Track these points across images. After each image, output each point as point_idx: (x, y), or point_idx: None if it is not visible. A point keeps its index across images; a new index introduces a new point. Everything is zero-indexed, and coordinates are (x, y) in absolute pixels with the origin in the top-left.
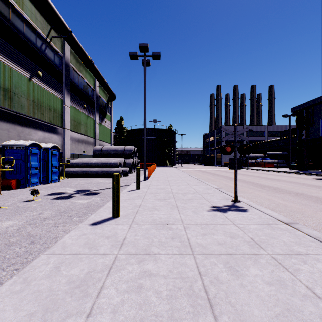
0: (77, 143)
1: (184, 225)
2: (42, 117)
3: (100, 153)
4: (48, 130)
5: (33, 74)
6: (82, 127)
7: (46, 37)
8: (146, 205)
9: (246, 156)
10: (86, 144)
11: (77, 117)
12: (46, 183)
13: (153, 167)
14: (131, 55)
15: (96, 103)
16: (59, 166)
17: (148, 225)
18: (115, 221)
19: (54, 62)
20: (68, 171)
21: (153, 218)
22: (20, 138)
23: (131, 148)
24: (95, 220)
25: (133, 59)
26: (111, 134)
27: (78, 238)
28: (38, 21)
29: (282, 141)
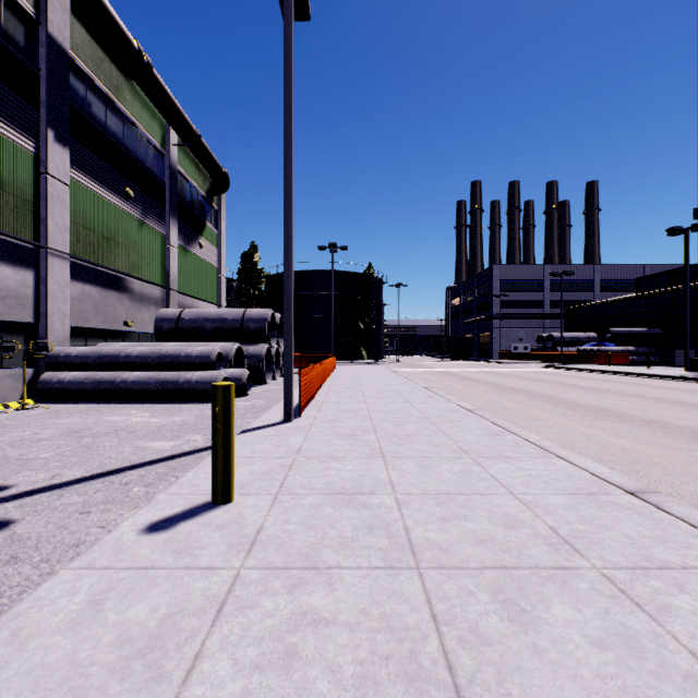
0: (100, 297)
1: None
2: None
3: (174, 328)
4: None
5: None
6: (121, 252)
7: None
8: None
9: (554, 337)
10: (137, 302)
11: (100, 222)
12: None
13: (324, 368)
14: None
15: (172, 191)
16: None
17: None
18: None
19: None
20: (49, 381)
21: None
22: None
23: (262, 314)
24: None
25: None
26: (219, 280)
27: None
28: None
29: (646, 300)
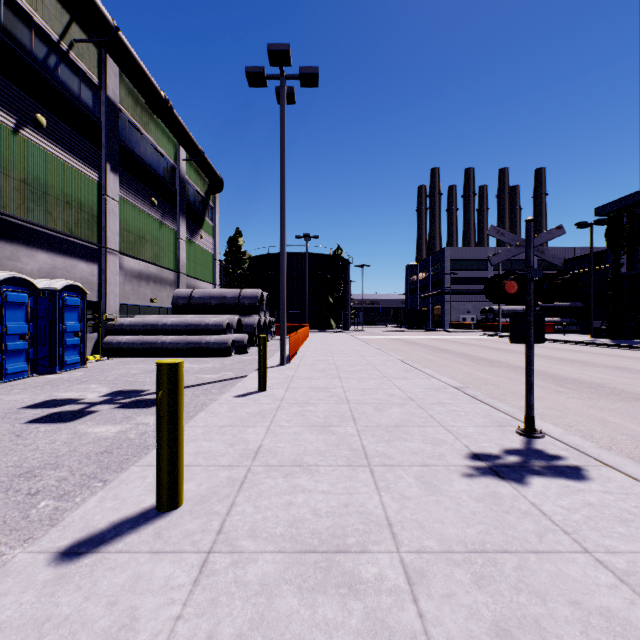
0: (135, 281)
1: (404, 559)
2: (48, 220)
3: (187, 304)
4: (64, 249)
5: (25, 120)
6: (149, 247)
7: (59, 39)
8: (276, 447)
9: (495, 310)
10: (158, 284)
11: (135, 225)
12: (48, 372)
13: (302, 334)
14: (249, 73)
15: (181, 196)
16: (83, 333)
17: (272, 556)
18: (159, 530)
19: (78, 97)
20: (111, 342)
21: (293, 511)
22: None
23: (254, 293)
24: (88, 527)
25: (255, 84)
26: (214, 264)
27: None
28: (39, 0)
29: None
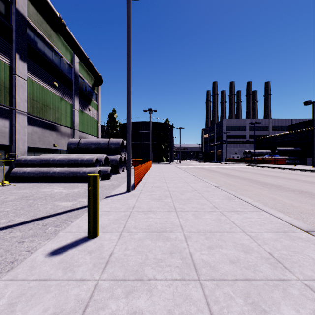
0: (41, 133)
1: None
2: None
3: (76, 147)
4: None
5: None
6: (52, 112)
7: None
8: None
9: (251, 152)
10: (59, 135)
11: (41, 98)
12: None
13: (146, 166)
14: None
15: (75, 84)
16: None
17: None
18: None
19: None
20: (16, 172)
21: None
22: None
23: (117, 141)
24: None
25: None
26: (98, 126)
27: None
28: None
29: (293, 135)
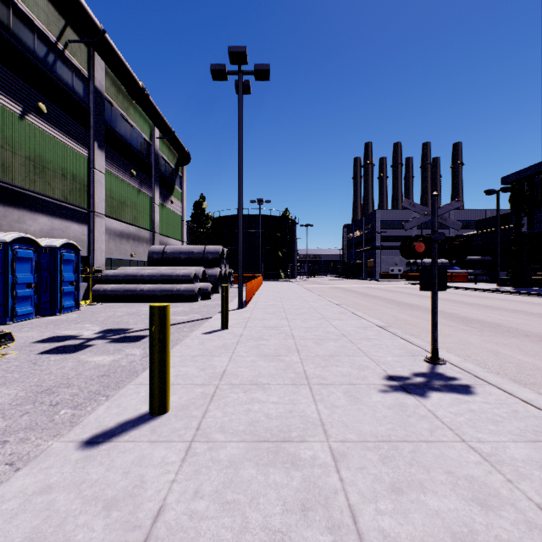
0: (118, 239)
1: (332, 446)
2: (48, 189)
3: (161, 258)
4: (60, 213)
5: (30, 108)
6: (129, 210)
7: (56, 40)
8: (237, 371)
9: (418, 262)
10: (136, 241)
11: (118, 193)
12: (49, 314)
13: (256, 283)
14: (213, 70)
15: (155, 168)
16: (77, 282)
17: (237, 444)
18: (154, 427)
19: (72, 88)
20: (98, 290)
21: (251, 415)
22: (1, 227)
23: (216, 249)
24: (101, 425)
25: (218, 78)
26: (183, 224)
27: (21, 507)
28: (40, 9)
29: (481, 236)
